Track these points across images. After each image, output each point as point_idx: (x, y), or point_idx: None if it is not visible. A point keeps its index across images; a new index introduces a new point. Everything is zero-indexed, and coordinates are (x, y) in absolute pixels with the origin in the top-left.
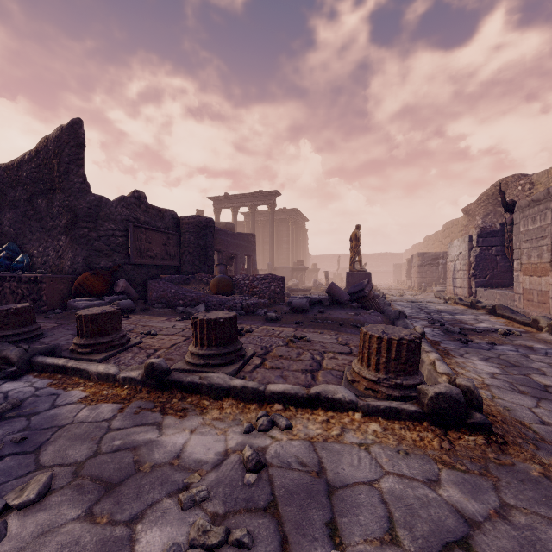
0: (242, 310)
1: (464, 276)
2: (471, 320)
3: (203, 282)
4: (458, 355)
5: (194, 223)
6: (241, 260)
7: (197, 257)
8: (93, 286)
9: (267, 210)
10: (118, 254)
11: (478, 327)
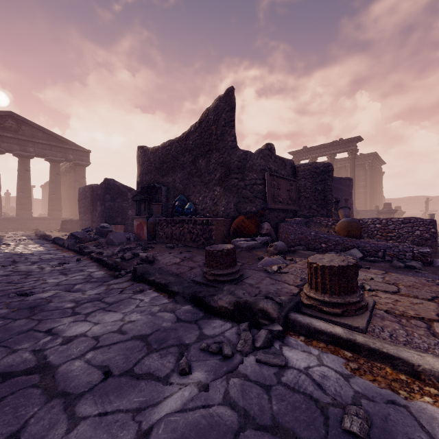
0: (413, 259)
1: None
2: None
3: (322, 225)
4: None
5: (310, 170)
6: (340, 203)
7: (313, 201)
8: (248, 228)
9: (341, 158)
10: (259, 199)
11: None
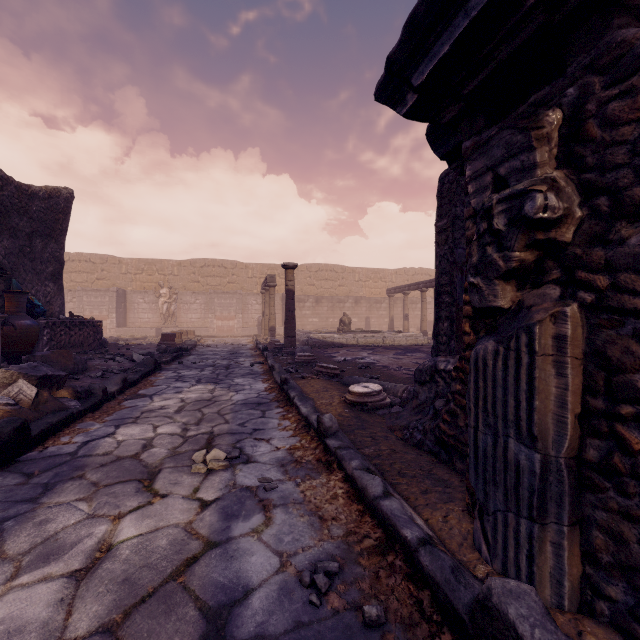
0: None
1: None
2: None
3: None
4: None
5: None
6: None
7: None
8: None
9: None
10: None
11: None
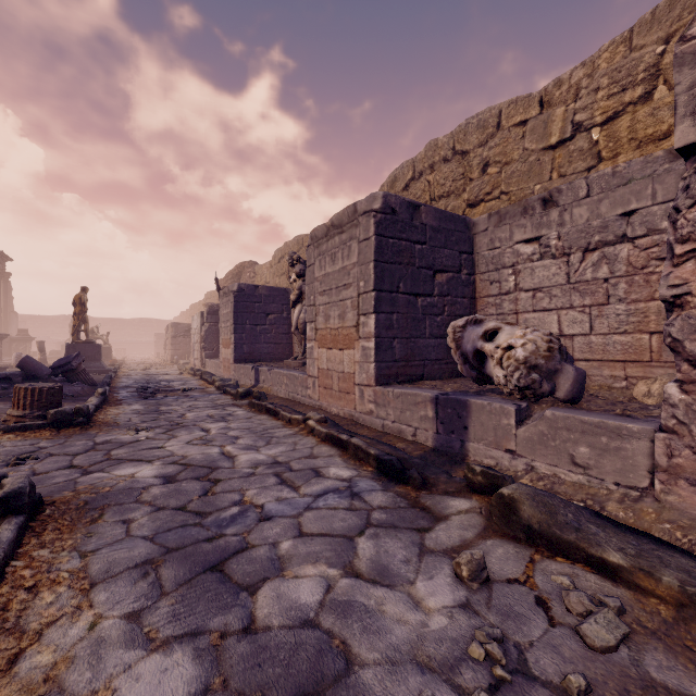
0: None
1: (199, 348)
2: (178, 384)
3: None
4: (127, 405)
5: None
6: None
7: None
8: None
9: None
10: None
11: (176, 388)
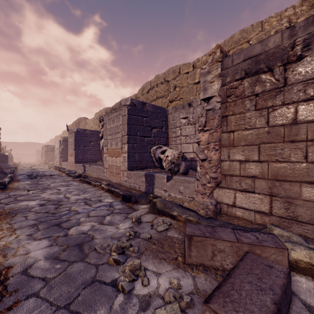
0: None
1: (58, 157)
2: (48, 173)
3: None
4: (23, 181)
5: None
6: None
7: None
8: None
9: None
10: None
11: (46, 175)
